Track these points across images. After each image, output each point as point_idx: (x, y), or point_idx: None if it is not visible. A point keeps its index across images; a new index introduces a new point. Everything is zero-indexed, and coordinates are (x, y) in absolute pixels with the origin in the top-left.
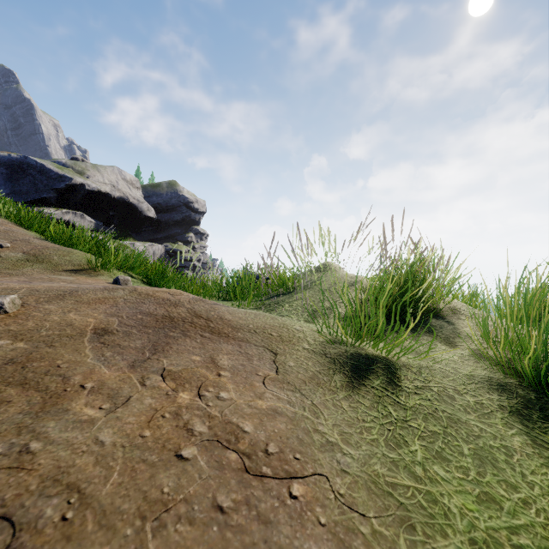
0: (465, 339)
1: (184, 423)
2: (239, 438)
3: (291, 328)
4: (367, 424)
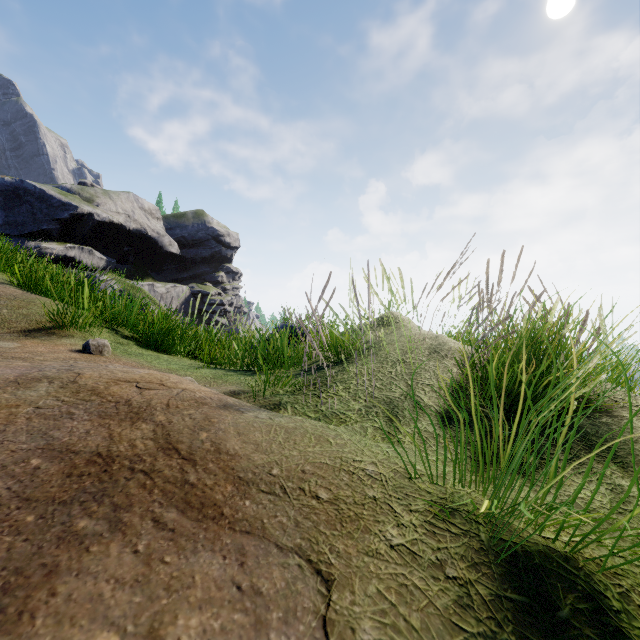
0: None
1: None
2: None
3: (356, 469)
4: None
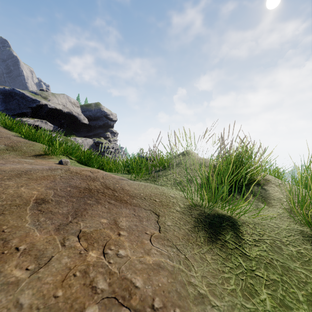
0: (277, 200)
1: (90, 281)
2: (132, 294)
3: (168, 195)
4: (226, 274)
